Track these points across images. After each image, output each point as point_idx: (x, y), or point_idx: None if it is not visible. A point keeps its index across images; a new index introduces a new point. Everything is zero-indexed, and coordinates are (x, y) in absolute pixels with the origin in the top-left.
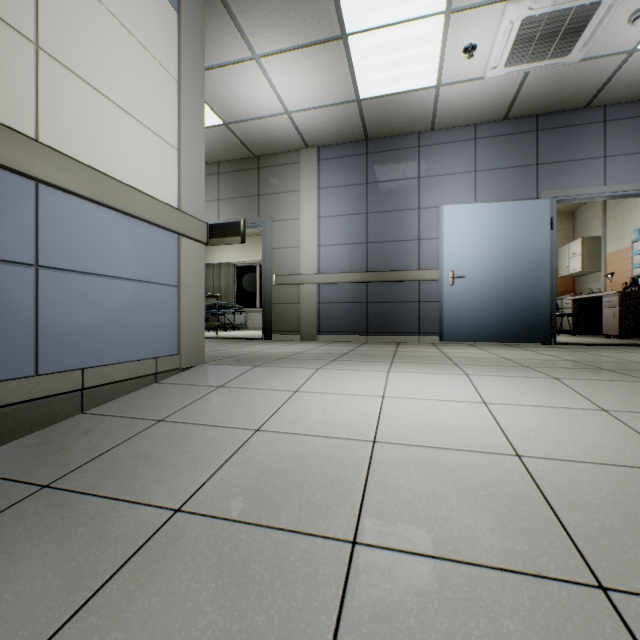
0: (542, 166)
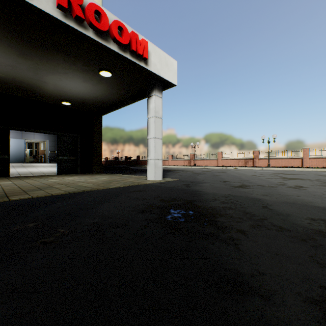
0: (23, 133)
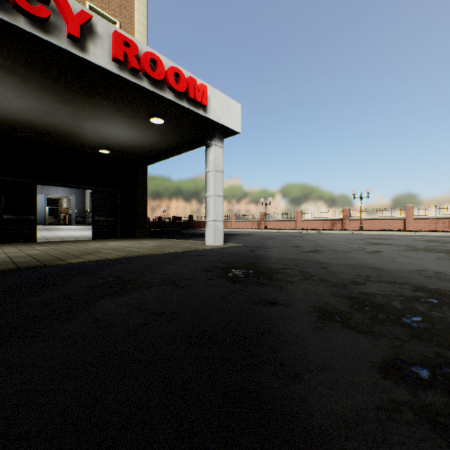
0: (43, 187)
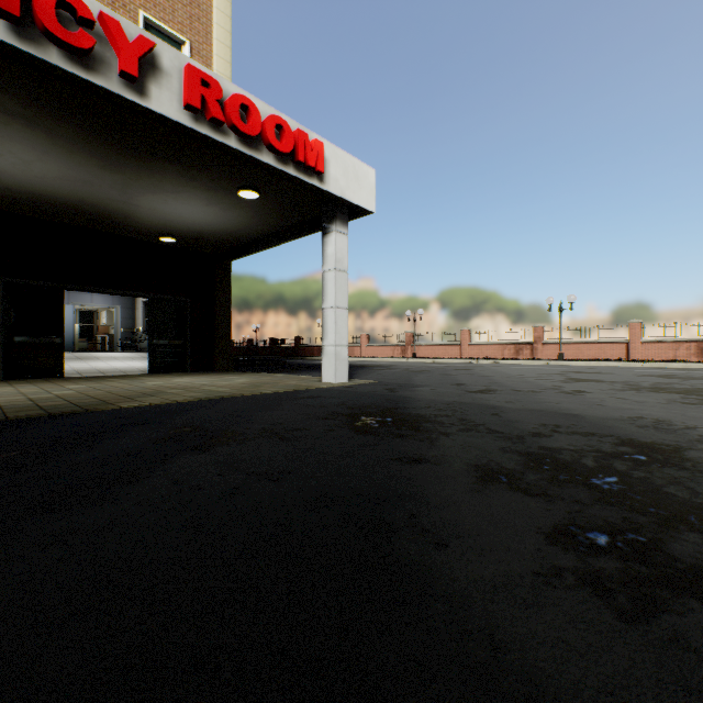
0: (72, 293)
